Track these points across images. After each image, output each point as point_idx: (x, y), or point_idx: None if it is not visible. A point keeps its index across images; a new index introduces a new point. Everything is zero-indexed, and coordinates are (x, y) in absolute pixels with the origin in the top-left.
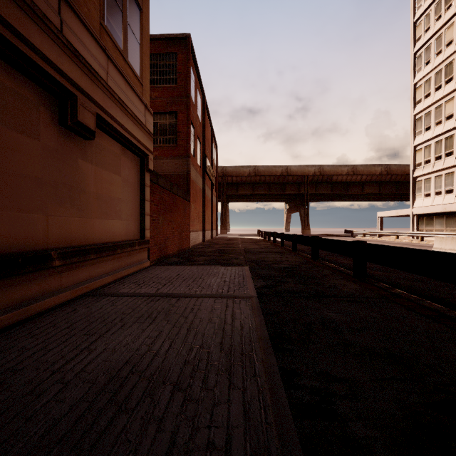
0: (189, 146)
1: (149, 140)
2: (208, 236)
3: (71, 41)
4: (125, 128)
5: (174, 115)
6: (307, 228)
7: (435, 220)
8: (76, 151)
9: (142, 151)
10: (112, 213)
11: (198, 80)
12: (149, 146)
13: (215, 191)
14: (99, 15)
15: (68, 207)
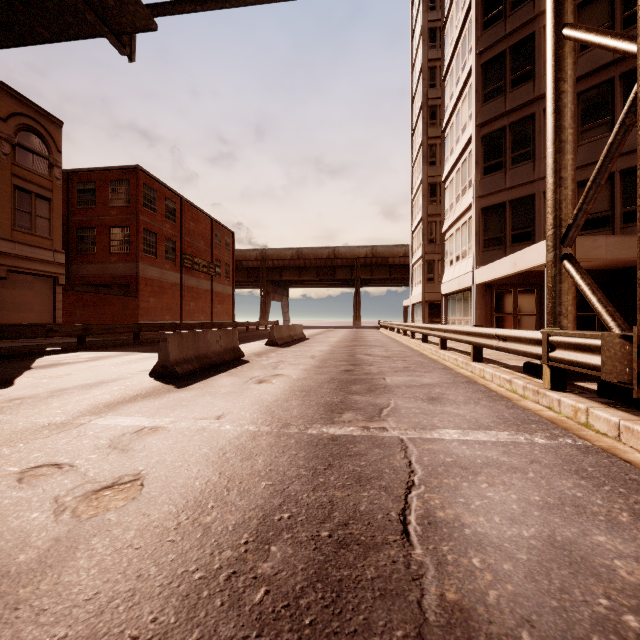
0: (137, 253)
1: (60, 268)
2: None
3: None
4: (32, 269)
5: (129, 229)
6: (358, 319)
7: (418, 310)
8: None
9: (51, 276)
10: (26, 309)
11: (168, 189)
12: (59, 271)
13: (230, 280)
14: (11, 226)
15: None
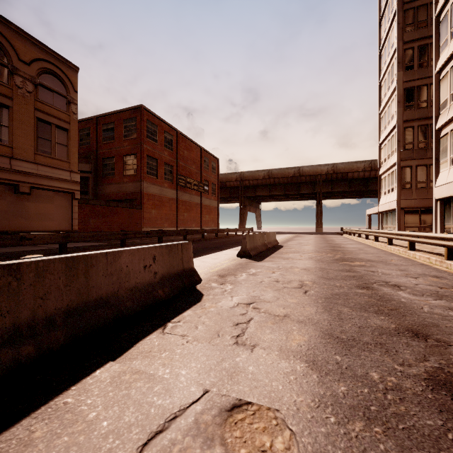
0: (141, 174)
1: (76, 185)
2: None
3: (16, 169)
4: (52, 186)
5: (136, 155)
6: (319, 226)
7: (388, 218)
8: (24, 200)
9: (68, 191)
10: (47, 219)
11: (166, 124)
12: (75, 188)
13: (216, 196)
14: (34, 151)
15: (20, 218)
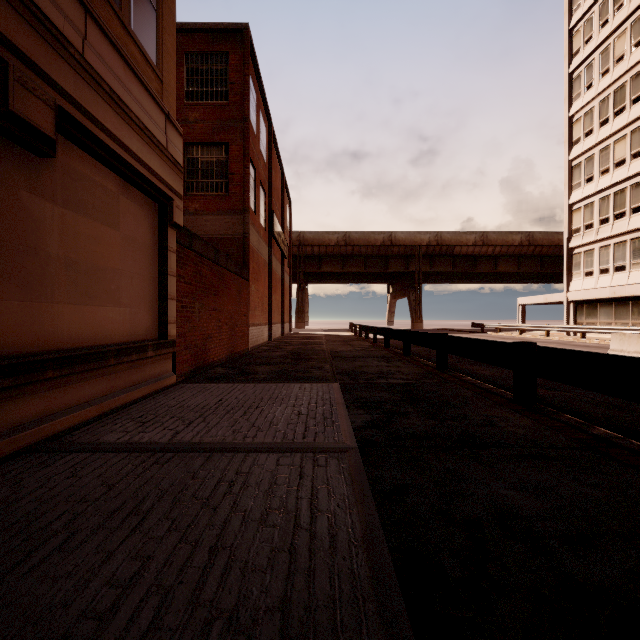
0: (246, 195)
1: (175, 174)
2: (277, 332)
3: None
4: (125, 146)
5: (224, 148)
6: (419, 320)
7: (600, 309)
8: (15, 174)
9: (161, 191)
10: (101, 294)
11: (262, 99)
12: (174, 184)
13: (288, 266)
14: None
15: None
